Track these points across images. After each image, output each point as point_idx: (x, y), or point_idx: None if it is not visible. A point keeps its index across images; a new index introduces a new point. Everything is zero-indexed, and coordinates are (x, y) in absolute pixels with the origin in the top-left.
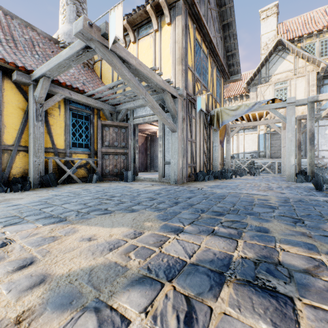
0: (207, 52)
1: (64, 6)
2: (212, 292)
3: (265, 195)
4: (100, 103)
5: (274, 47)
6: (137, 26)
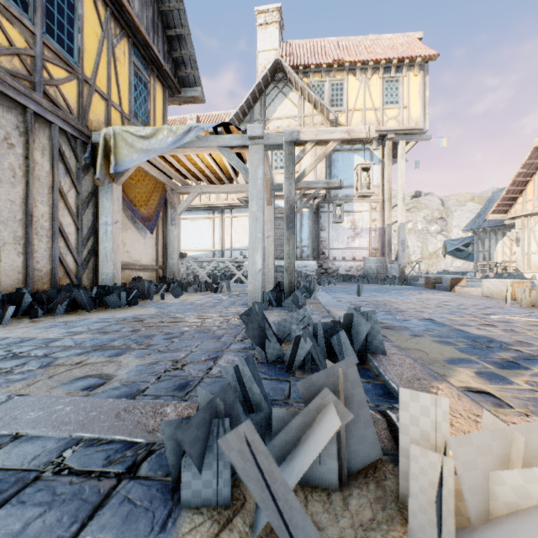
0: None
1: None
2: None
3: None
4: None
5: (272, 72)
6: None
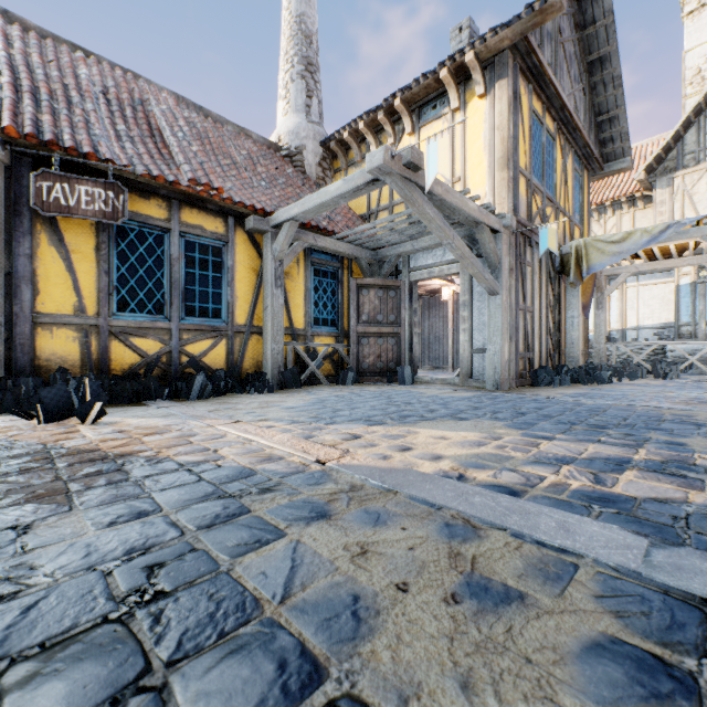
0: (555, 128)
1: (287, 86)
2: (614, 472)
3: (686, 409)
4: (355, 249)
5: None
6: (417, 104)
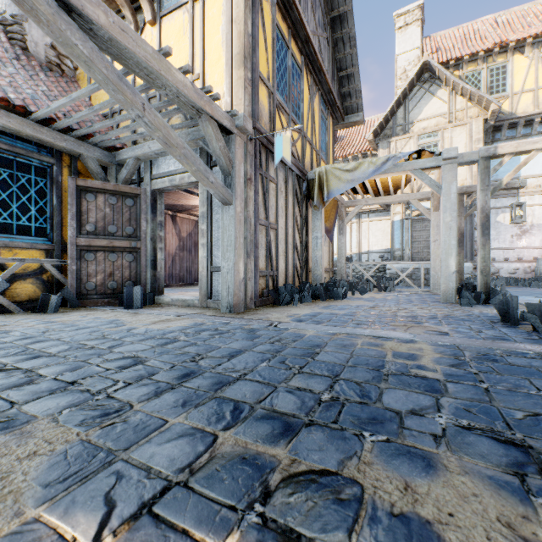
0: (302, 61)
1: None
2: None
3: (408, 339)
4: (74, 142)
5: (418, 75)
6: None
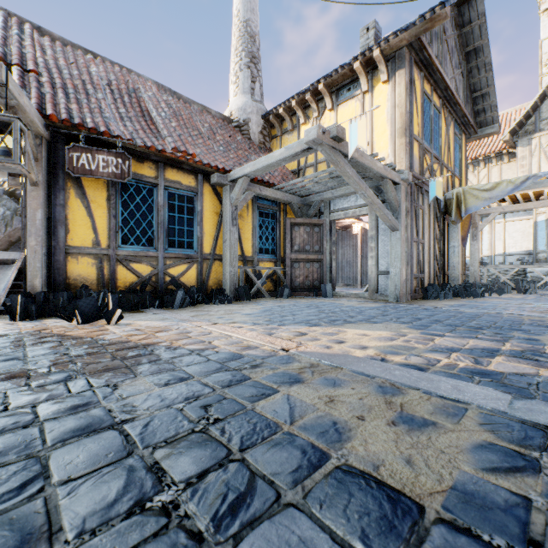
0: (440, 104)
1: (236, 74)
2: (488, 357)
3: (541, 316)
4: (289, 196)
5: None
6: (336, 87)
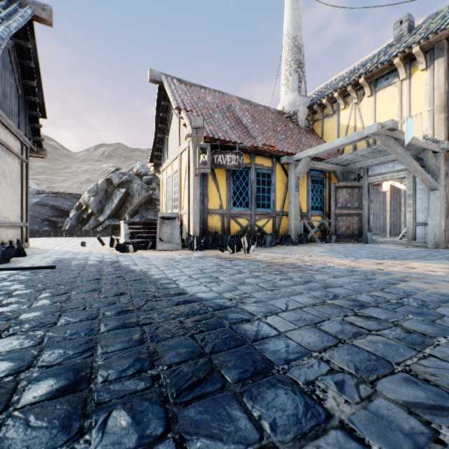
0: None
1: (287, 78)
2: None
3: None
4: (333, 167)
5: None
6: (374, 78)
